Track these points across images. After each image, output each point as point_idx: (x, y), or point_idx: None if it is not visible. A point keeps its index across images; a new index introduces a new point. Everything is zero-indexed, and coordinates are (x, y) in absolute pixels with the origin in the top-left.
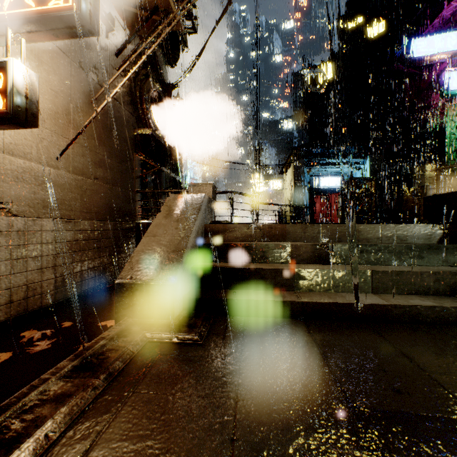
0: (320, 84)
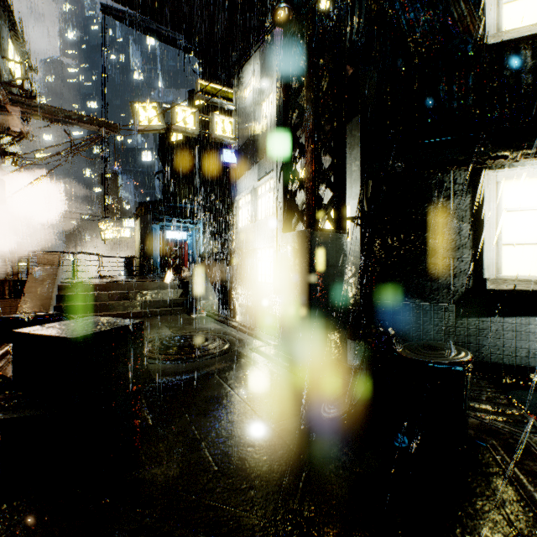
0: (172, 141)
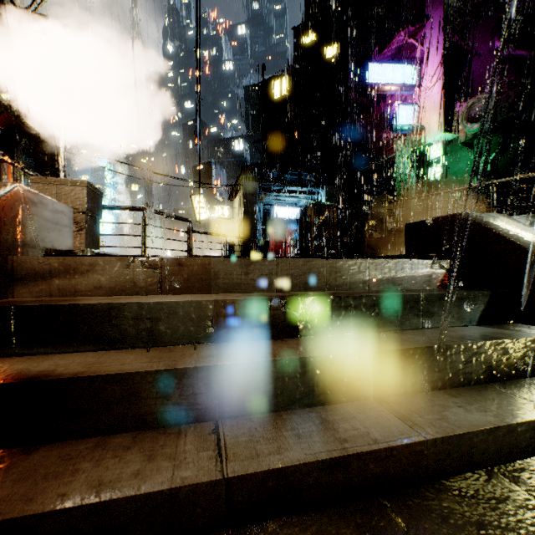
0: (275, 99)
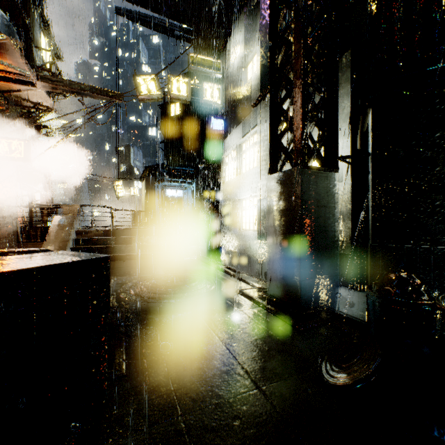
0: (171, 116)
